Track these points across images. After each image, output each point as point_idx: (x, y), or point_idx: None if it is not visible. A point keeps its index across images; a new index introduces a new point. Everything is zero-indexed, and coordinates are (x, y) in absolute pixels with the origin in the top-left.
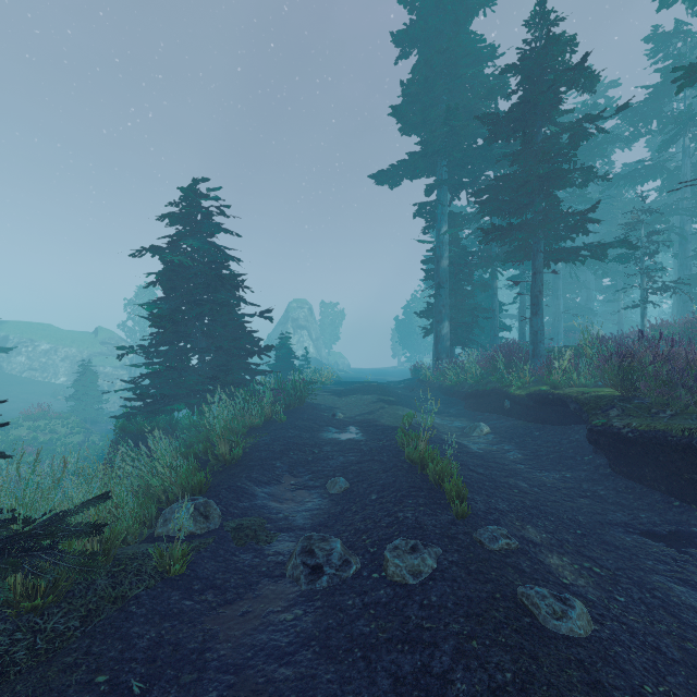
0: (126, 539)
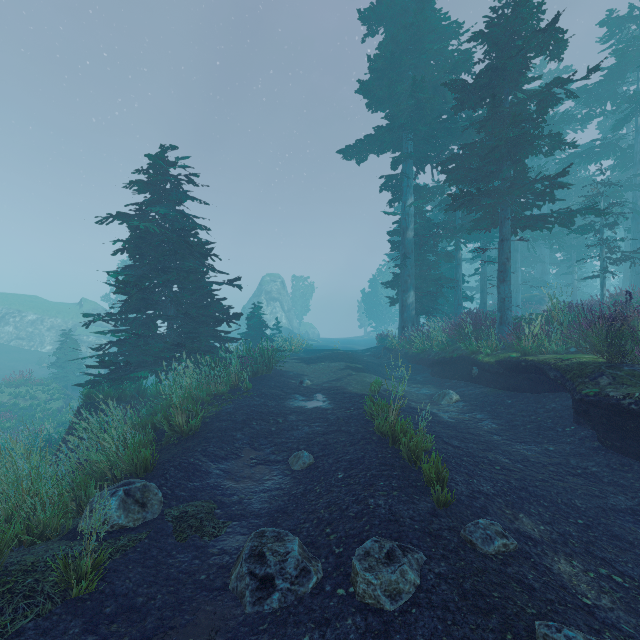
0: (45, 533)
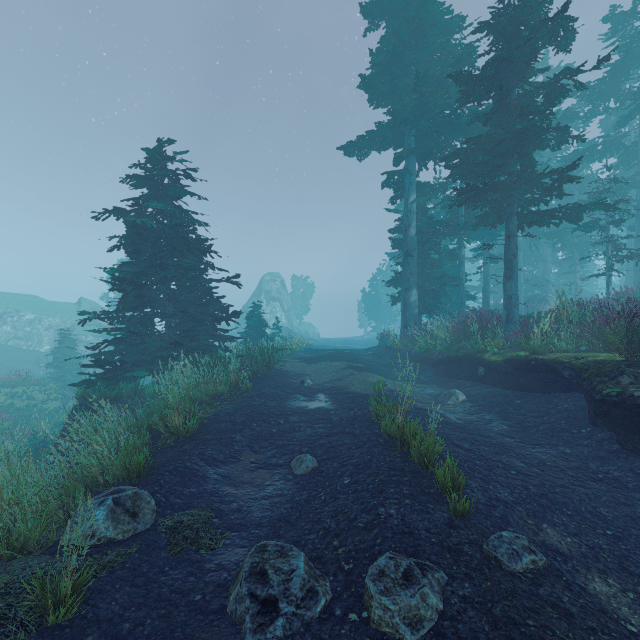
0: (26, 546)
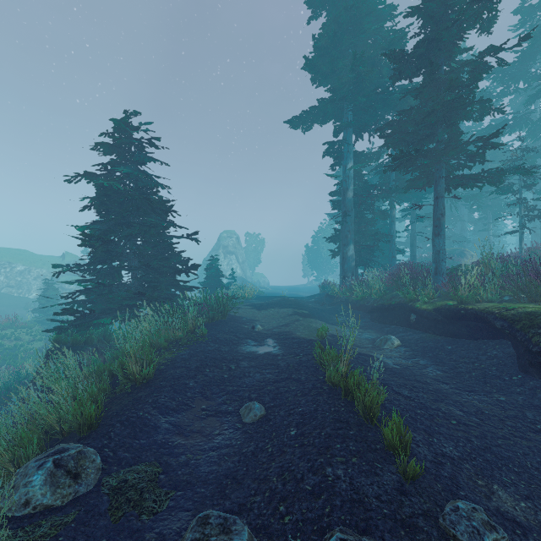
0: None
